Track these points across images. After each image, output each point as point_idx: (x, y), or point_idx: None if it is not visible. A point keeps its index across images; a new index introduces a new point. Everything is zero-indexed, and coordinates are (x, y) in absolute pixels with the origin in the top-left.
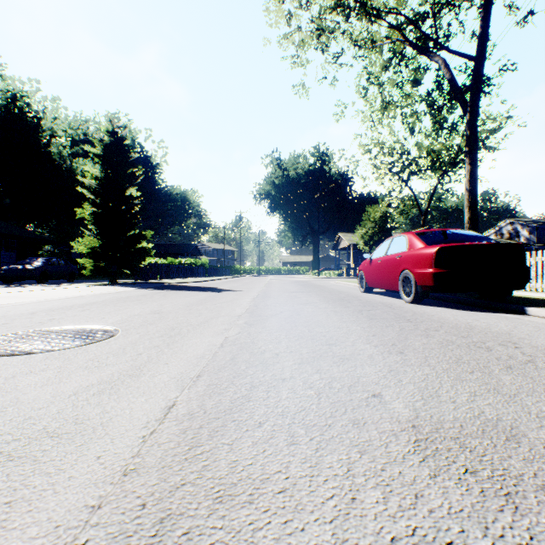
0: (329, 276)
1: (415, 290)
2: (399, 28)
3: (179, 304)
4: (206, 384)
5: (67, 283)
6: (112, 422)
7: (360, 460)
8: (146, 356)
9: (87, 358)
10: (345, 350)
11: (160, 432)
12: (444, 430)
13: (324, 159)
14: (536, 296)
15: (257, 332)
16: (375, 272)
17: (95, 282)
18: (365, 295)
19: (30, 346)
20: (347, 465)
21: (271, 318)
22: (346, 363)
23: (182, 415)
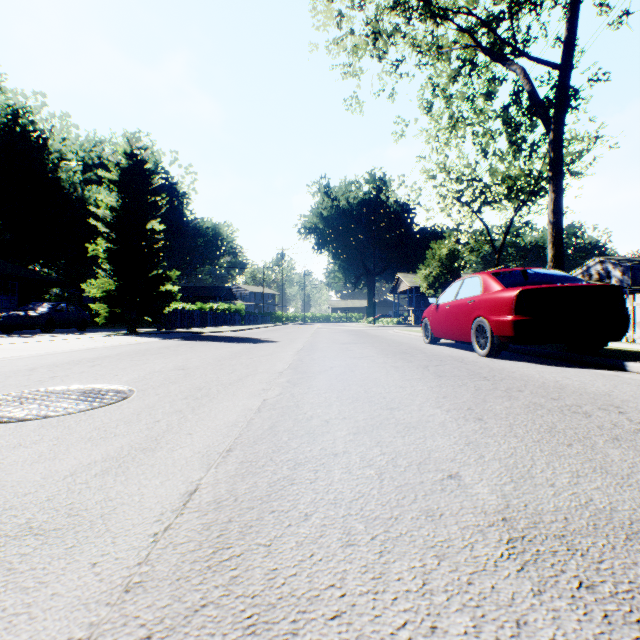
0: (387, 324)
1: (491, 342)
2: (470, 31)
3: (208, 358)
4: (238, 461)
5: (78, 333)
6: (116, 514)
7: (439, 568)
8: (164, 424)
9: (92, 427)
10: (410, 416)
11: (177, 527)
12: (544, 525)
13: (381, 187)
14: (635, 349)
15: (302, 393)
16: (442, 320)
17: (111, 331)
18: (431, 347)
19: (23, 410)
20: (422, 576)
21: (319, 376)
22: (412, 433)
23: (206, 504)
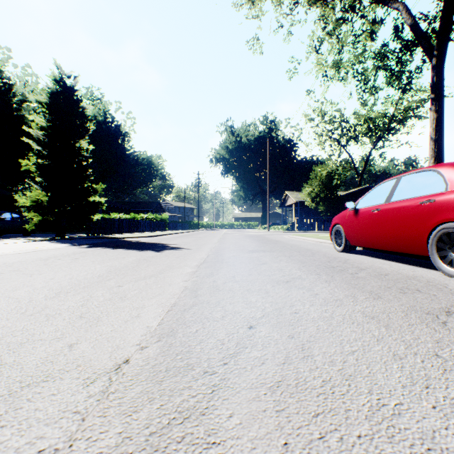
0: (278, 230)
1: None
2: None
3: (52, 285)
4: None
5: (15, 238)
6: None
7: None
8: None
9: None
10: None
11: None
12: None
13: (272, 128)
14: None
15: None
16: (366, 227)
17: (50, 236)
18: (353, 258)
19: None
20: None
21: (221, 408)
22: None
23: None
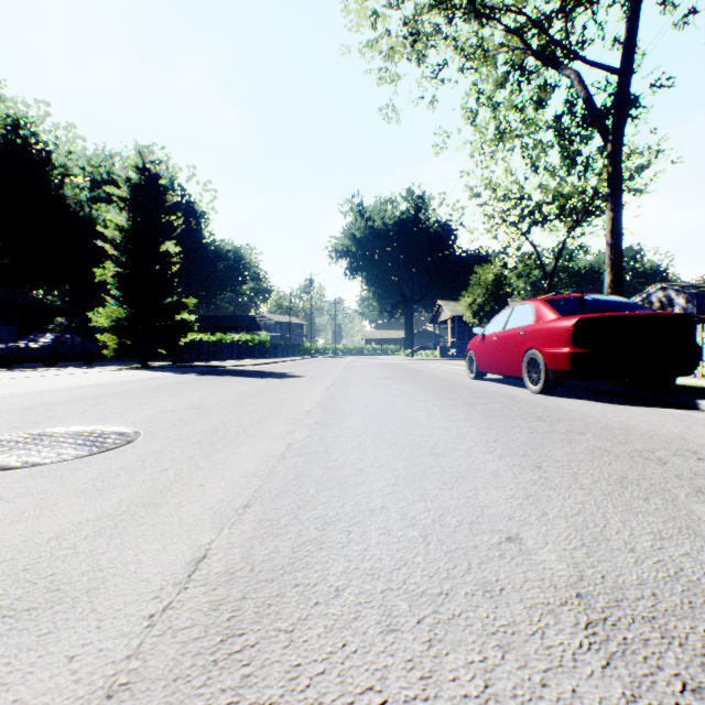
0: (427, 357)
1: (544, 377)
2: (519, 32)
3: (227, 395)
4: (257, 519)
5: (84, 367)
6: (105, 589)
7: (503, 664)
8: (173, 473)
9: (87, 477)
10: (458, 463)
11: (178, 607)
12: (628, 603)
13: (420, 206)
14: None
15: (333, 436)
16: (489, 353)
17: (121, 365)
18: (476, 383)
19: (11, 457)
20: (483, 675)
21: (351, 416)
22: (461, 484)
23: (216, 576)
